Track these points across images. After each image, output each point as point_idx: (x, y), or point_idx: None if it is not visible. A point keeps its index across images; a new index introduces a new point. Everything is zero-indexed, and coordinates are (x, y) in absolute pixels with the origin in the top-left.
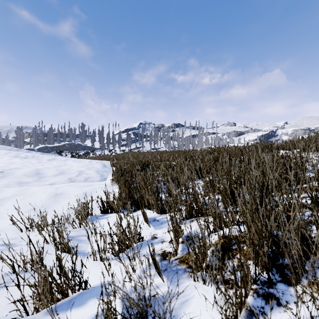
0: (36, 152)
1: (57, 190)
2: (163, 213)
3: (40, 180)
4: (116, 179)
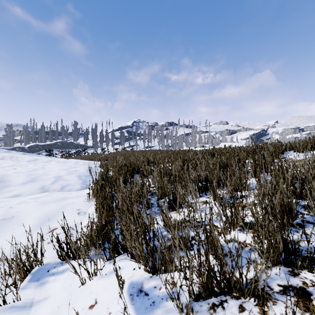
0: (17, 152)
1: (8, 211)
2: (156, 273)
3: (1, 191)
4: (95, 192)
